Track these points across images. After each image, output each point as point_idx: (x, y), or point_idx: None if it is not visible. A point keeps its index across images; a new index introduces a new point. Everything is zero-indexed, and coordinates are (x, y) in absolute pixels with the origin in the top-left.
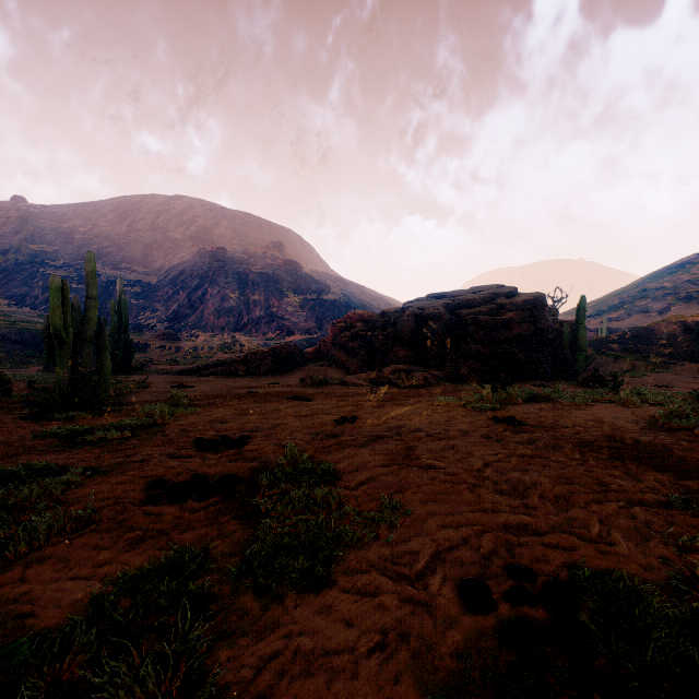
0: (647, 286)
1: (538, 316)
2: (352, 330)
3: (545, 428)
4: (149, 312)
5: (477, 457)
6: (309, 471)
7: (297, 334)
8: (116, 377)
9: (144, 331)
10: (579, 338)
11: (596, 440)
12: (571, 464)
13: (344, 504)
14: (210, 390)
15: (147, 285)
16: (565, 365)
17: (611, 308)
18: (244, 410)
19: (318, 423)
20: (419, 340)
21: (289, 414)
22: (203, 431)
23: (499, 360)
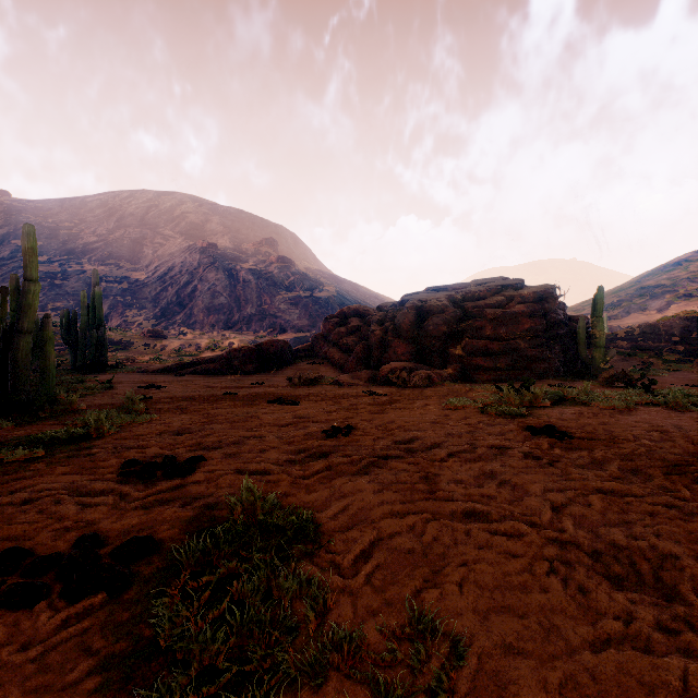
0: (644, 284)
1: (550, 309)
2: (346, 325)
3: (604, 443)
4: (135, 310)
5: (536, 494)
6: (275, 529)
7: (290, 332)
8: (80, 376)
9: (130, 329)
10: (596, 332)
11: (688, 462)
12: (691, 510)
13: (331, 615)
14: (181, 391)
15: (135, 282)
16: (576, 363)
17: (608, 306)
18: (212, 416)
19: (301, 435)
20: (421, 335)
21: (267, 422)
22: (144, 449)
23: (509, 357)
